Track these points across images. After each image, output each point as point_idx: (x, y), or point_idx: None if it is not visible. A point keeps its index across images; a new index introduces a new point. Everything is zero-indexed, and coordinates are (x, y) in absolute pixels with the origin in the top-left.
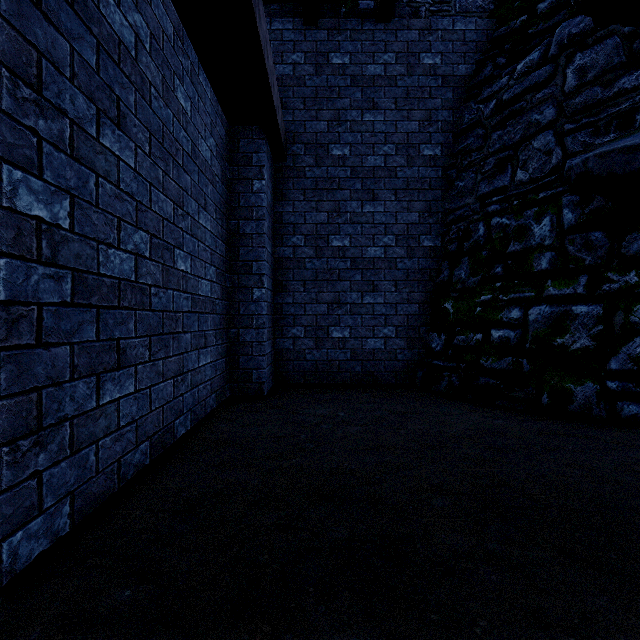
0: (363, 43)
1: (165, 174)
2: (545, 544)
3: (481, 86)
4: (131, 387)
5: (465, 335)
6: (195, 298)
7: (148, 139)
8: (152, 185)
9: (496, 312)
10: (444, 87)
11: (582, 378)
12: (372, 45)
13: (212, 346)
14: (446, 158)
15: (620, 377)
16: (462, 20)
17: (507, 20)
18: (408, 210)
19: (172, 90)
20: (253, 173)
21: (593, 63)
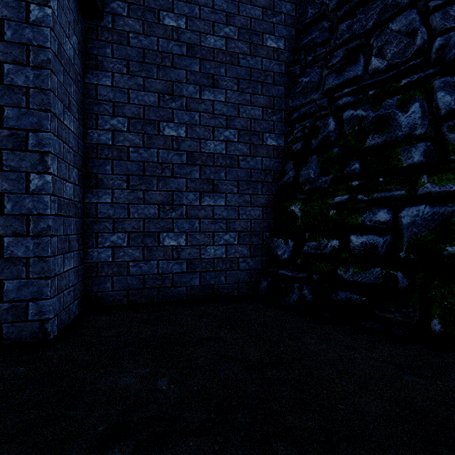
0: None
1: None
2: None
3: None
4: None
5: (317, 241)
6: None
7: None
8: None
9: (355, 215)
10: None
11: None
12: None
13: None
14: (289, 53)
15: None
16: None
17: None
18: (251, 103)
19: None
20: None
21: None
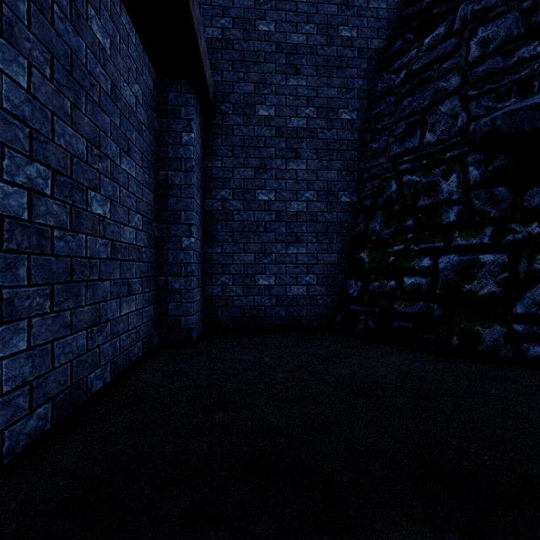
0: (287, 13)
1: (75, 107)
2: (513, 534)
3: (392, 59)
4: (22, 344)
5: (380, 282)
6: (116, 244)
7: (49, 61)
8: (55, 115)
9: (408, 261)
10: (360, 58)
11: (490, 321)
12: (295, 15)
13: (137, 294)
14: (361, 122)
15: (525, 320)
16: None
17: (414, 1)
18: (328, 168)
19: (85, 18)
20: (182, 126)
21: (495, 35)
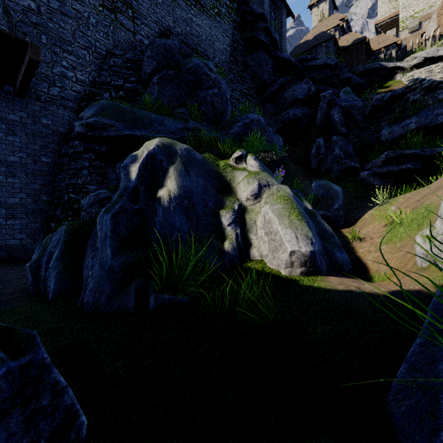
0: (7, 103)
1: None
2: None
3: (70, 139)
4: None
5: None
6: None
7: None
8: None
9: None
10: (53, 135)
11: None
12: (13, 106)
13: None
14: (54, 164)
15: None
16: (62, 110)
17: None
18: (34, 183)
19: None
20: None
21: None
